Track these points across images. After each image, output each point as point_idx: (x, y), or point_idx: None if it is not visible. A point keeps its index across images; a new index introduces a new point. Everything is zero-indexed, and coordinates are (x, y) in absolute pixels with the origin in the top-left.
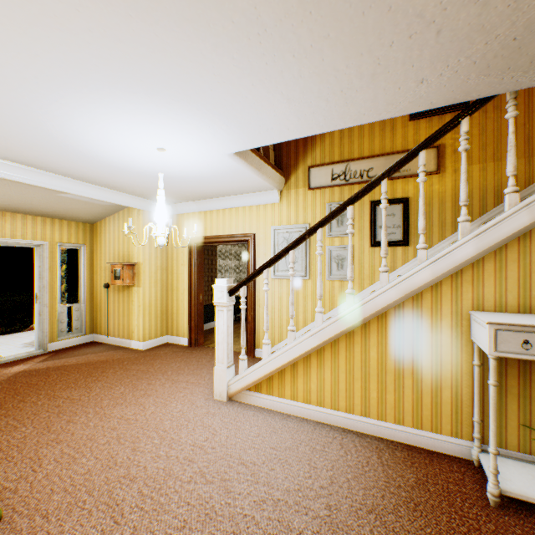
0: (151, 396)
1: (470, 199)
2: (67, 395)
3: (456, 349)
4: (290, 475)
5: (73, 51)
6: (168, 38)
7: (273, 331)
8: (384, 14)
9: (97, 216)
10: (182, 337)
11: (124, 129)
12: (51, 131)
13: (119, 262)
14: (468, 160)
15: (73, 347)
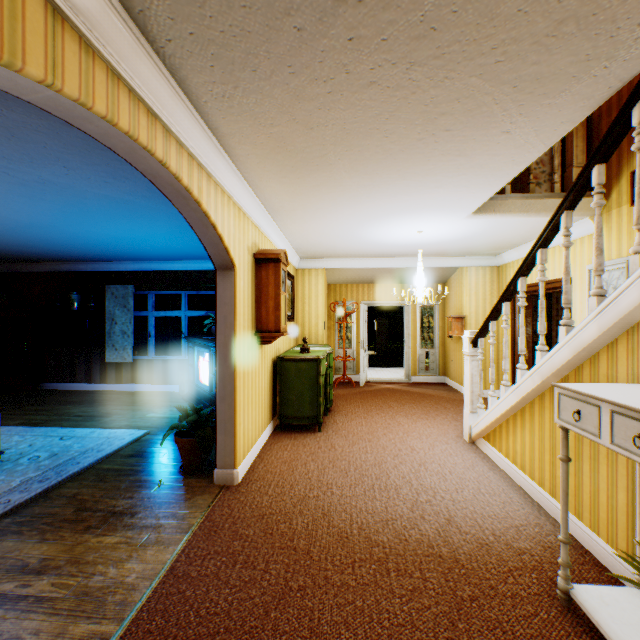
0: (426, 420)
1: None
2: (390, 404)
3: None
4: (434, 482)
5: (336, 221)
6: (351, 205)
7: None
8: (403, 152)
9: (442, 277)
10: None
11: (388, 232)
12: (366, 243)
13: (449, 316)
14: None
15: (426, 383)
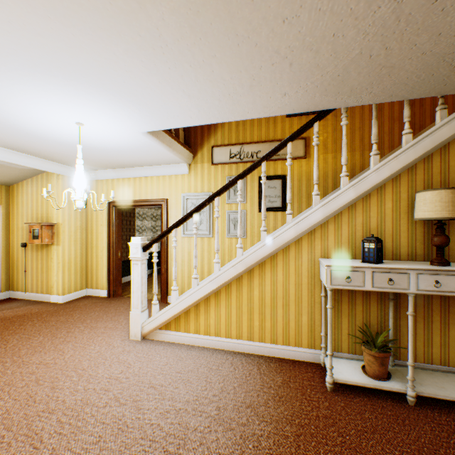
0: (70, 342)
1: (326, 178)
2: None
3: (311, 286)
4: (190, 390)
5: None
6: (84, 38)
7: (183, 280)
8: (253, 48)
9: (14, 179)
10: (102, 289)
11: (43, 104)
12: None
13: (38, 223)
14: (325, 150)
15: None
